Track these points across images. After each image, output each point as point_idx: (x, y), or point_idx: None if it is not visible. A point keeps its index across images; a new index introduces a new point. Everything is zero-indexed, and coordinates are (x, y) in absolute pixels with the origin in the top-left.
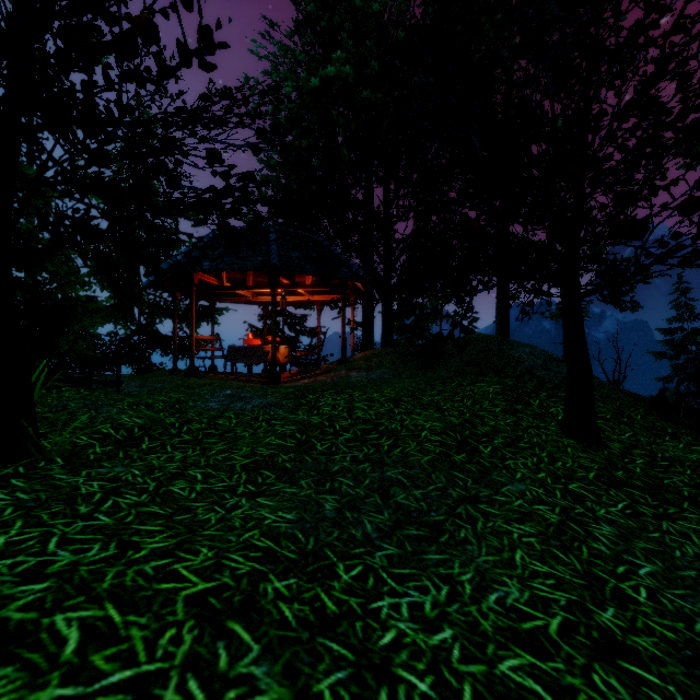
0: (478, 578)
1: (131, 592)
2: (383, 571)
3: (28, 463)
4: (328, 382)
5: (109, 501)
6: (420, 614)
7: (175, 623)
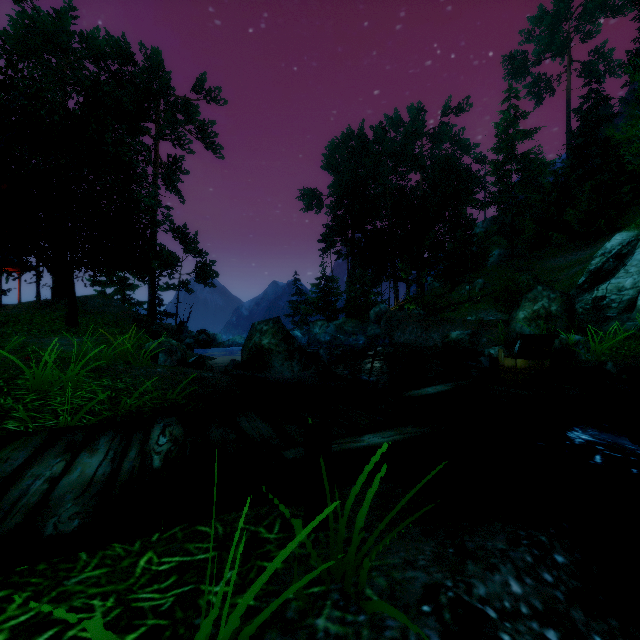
0: None
1: None
2: None
3: None
4: None
5: None
6: None
7: None
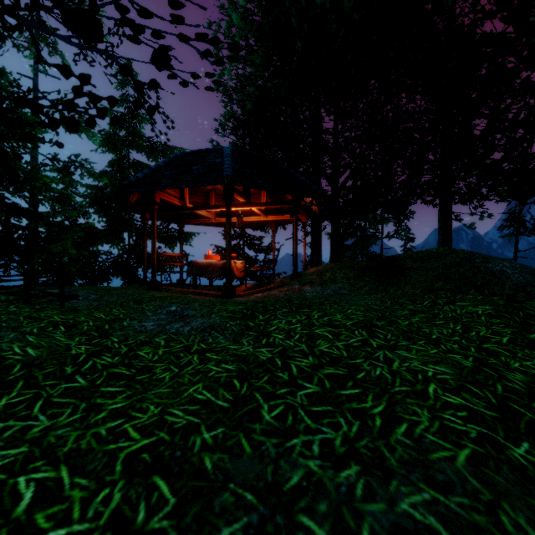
0: None
1: None
2: None
3: None
4: (281, 297)
5: None
6: None
7: None
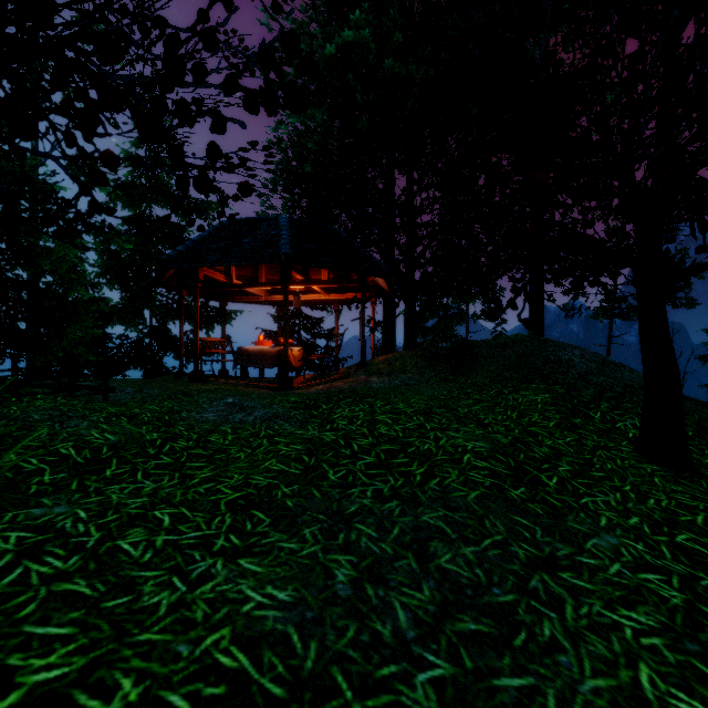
0: None
1: None
2: None
3: None
4: (345, 388)
5: (17, 570)
6: None
7: None
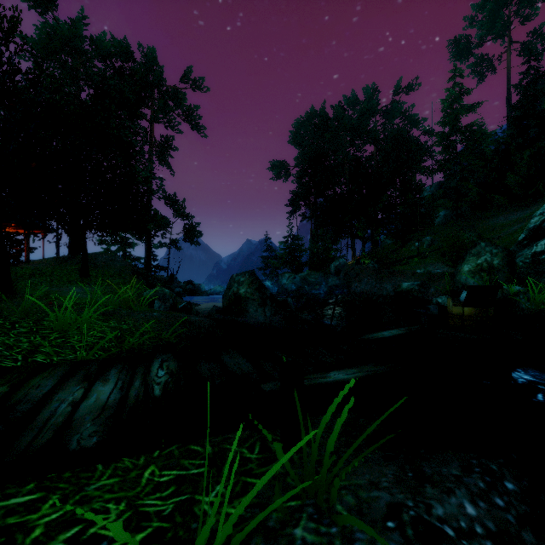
0: None
1: None
2: None
3: None
4: None
5: None
6: None
7: None
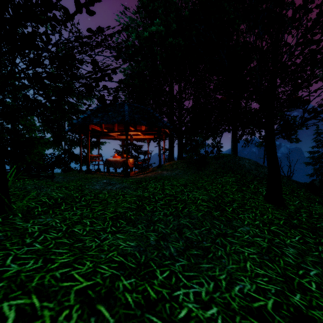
0: (228, 277)
1: (47, 288)
2: (180, 274)
3: (4, 216)
4: (152, 176)
5: (42, 236)
6: (199, 298)
7: (68, 307)
